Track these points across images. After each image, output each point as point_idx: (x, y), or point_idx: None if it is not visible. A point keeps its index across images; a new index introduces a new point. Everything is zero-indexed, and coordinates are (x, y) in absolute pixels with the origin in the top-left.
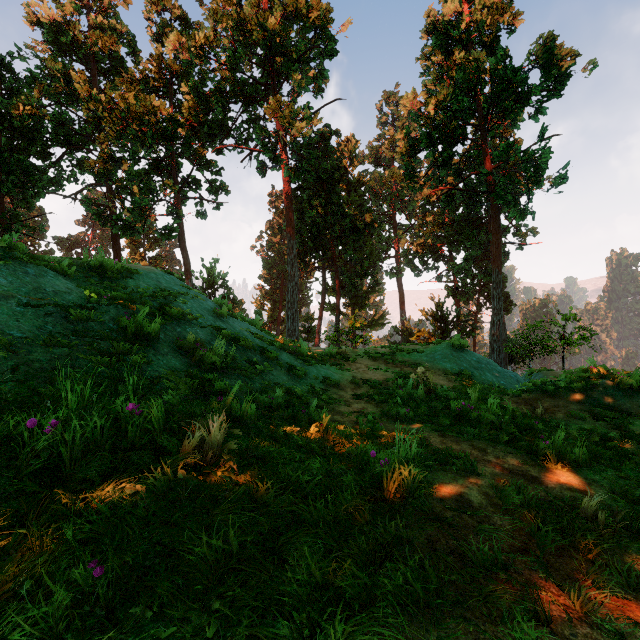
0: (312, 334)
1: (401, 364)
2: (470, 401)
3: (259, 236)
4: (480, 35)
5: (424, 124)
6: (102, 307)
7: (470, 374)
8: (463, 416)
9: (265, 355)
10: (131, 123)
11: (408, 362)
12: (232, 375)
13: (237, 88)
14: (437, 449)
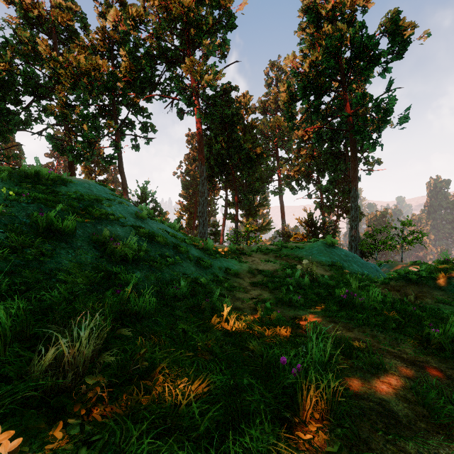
0: (218, 236)
1: (286, 257)
2: (352, 289)
3: (179, 165)
4: (342, 14)
5: (300, 80)
6: (21, 204)
7: (341, 265)
8: (347, 302)
9: (177, 250)
10: (82, 78)
11: (292, 256)
12: (143, 267)
13: (162, 52)
14: (337, 340)
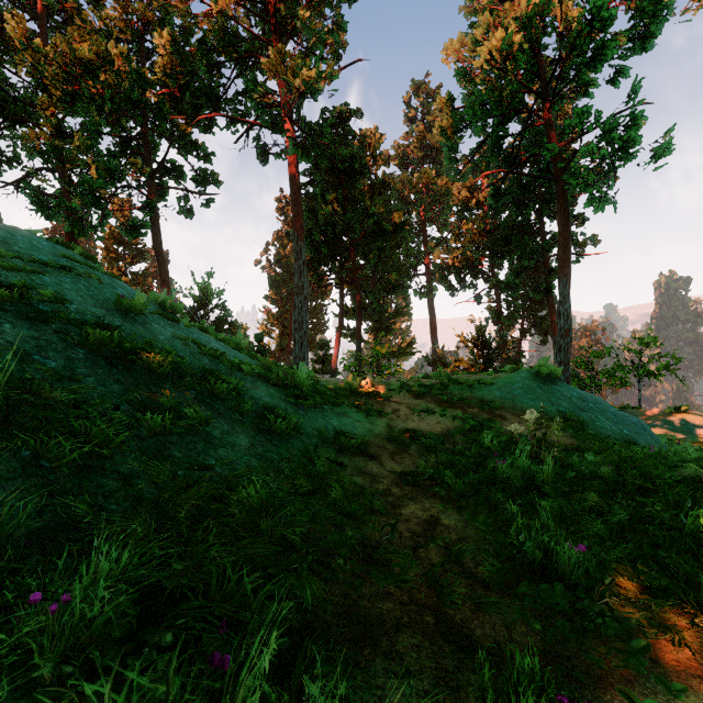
0: (327, 364)
1: (462, 403)
2: None
3: (265, 249)
4: None
5: (469, 94)
6: None
7: (581, 420)
8: None
9: (208, 389)
10: (88, 86)
11: (472, 400)
12: None
13: (228, 42)
14: None
